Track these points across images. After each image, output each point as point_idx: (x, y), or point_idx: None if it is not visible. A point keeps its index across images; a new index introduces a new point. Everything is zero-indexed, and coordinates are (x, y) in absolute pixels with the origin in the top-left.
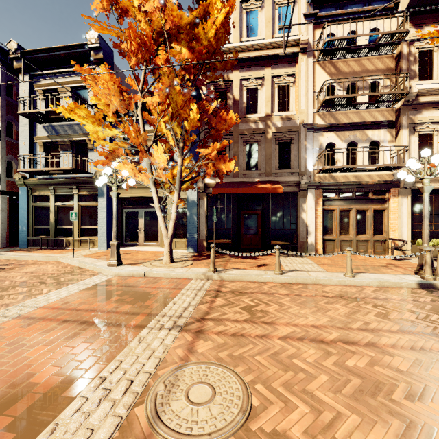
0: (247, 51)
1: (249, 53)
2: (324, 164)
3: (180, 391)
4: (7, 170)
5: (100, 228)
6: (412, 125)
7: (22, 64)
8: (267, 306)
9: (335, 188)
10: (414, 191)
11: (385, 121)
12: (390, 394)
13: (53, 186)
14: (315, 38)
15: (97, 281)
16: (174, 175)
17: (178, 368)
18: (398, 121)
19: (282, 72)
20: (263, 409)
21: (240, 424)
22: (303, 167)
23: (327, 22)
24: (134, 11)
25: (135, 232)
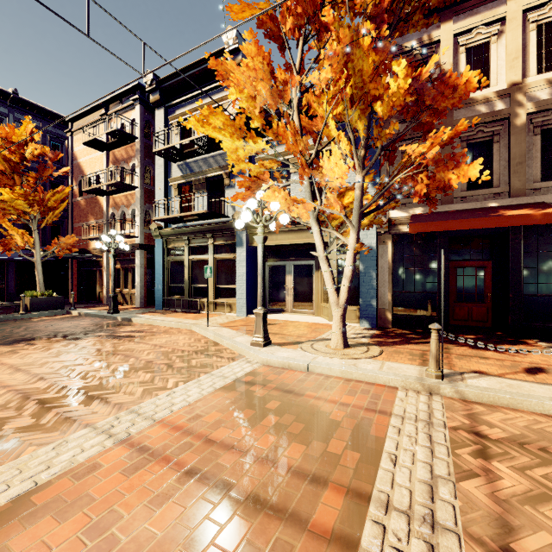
0: None
1: None
2: None
3: None
4: (145, 221)
5: (238, 287)
6: None
7: (143, 50)
8: None
9: None
10: None
11: None
12: None
13: (187, 235)
14: None
15: (239, 372)
16: (345, 205)
17: None
18: None
19: None
20: None
21: None
22: None
23: None
24: None
25: (281, 294)
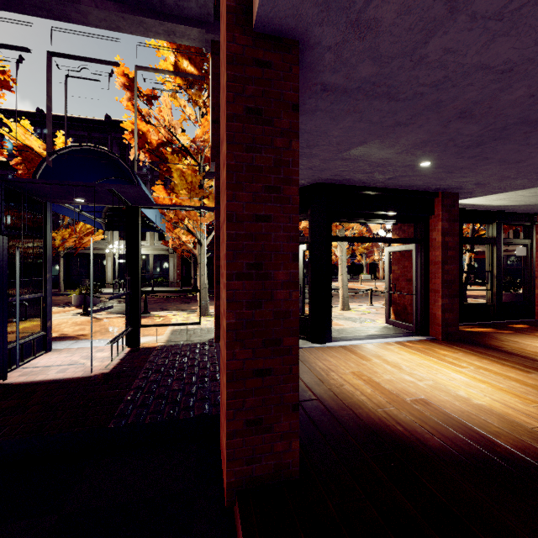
0: None
1: None
2: None
3: None
4: None
5: None
6: None
7: None
8: None
9: None
10: None
11: None
12: None
13: None
14: None
15: None
16: None
17: None
18: None
19: None
20: None
21: None
22: None
23: None
24: None
25: None
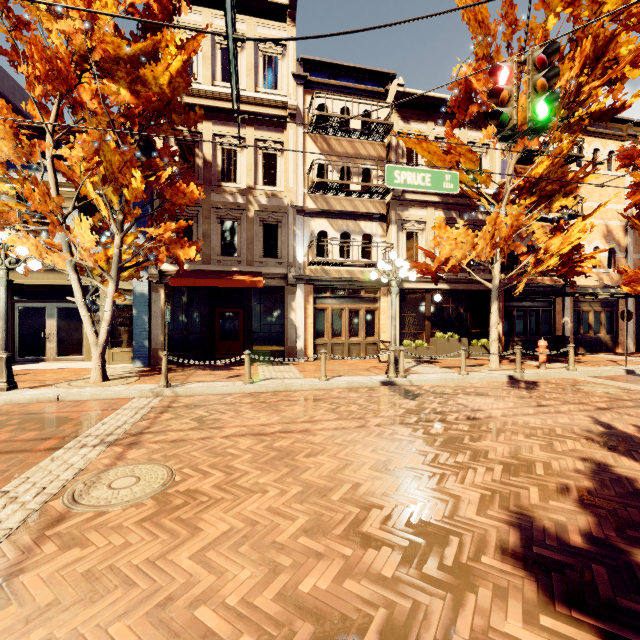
0: (222, 99)
1: (224, 103)
2: (316, 256)
3: (102, 484)
4: None
5: None
6: (401, 221)
7: None
8: (222, 415)
9: (327, 285)
10: (403, 290)
11: (377, 213)
12: (295, 457)
13: None
14: (306, 105)
15: None
16: (110, 257)
17: (102, 472)
18: (388, 216)
19: (267, 136)
20: (184, 481)
21: (158, 491)
22: (292, 257)
23: (316, 92)
24: (39, 15)
25: (39, 341)
